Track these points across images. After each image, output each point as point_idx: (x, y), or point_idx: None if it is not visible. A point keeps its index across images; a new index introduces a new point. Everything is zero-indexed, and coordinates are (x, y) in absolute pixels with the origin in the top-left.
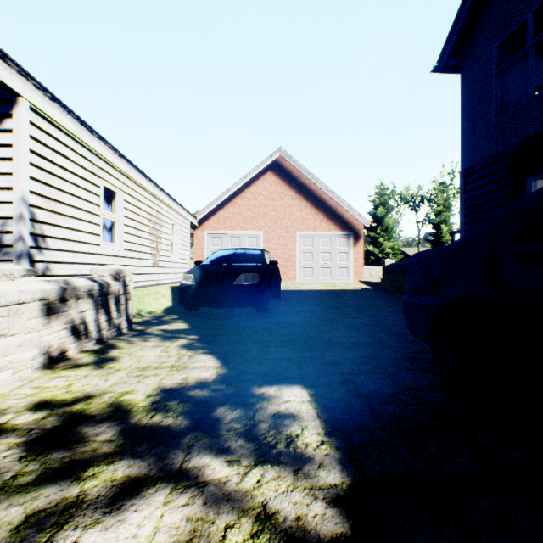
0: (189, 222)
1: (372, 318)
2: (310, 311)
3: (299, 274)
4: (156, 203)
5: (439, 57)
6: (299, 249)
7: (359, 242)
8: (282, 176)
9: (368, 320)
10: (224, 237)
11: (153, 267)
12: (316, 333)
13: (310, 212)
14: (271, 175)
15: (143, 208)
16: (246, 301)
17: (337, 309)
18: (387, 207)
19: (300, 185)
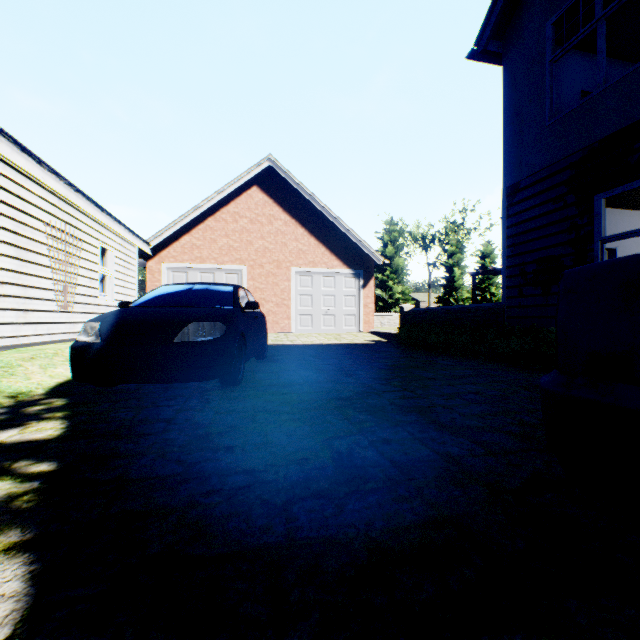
0: (136, 249)
1: (406, 393)
2: (309, 382)
3: (294, 323)
4: (66, 210)
5: (477, 37)
6: (294, 290)
7: (369, 283)
8: (272, 193)
9: (402, 397)
10: (191, 272)
11: (60, 312)
12: (322, 438)
13: (308, 243)
14: (258, 191)
15: (35, 214)
16: (198, 371)
17: (349, 375)
18: (397, 245)
19: (296, 207)
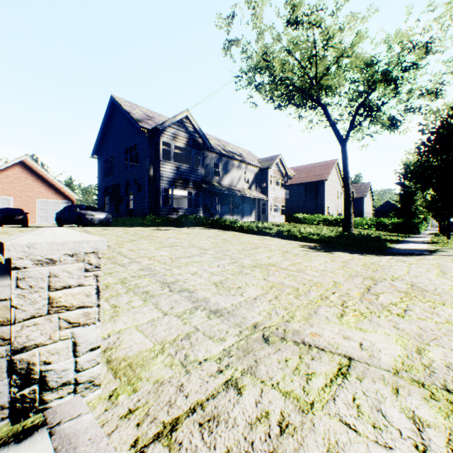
0: None
1: None
2: None
3: (38, 220)
4: None
5: (91, 155)
6: (38, 207)
7: None
8: (27, 168)
9: None
10: None
11: None
12: None
13: (45, 189)
14: (19, 167)
15: None
16: (20, 223)
17: None
18: None
19: (39, 175)
